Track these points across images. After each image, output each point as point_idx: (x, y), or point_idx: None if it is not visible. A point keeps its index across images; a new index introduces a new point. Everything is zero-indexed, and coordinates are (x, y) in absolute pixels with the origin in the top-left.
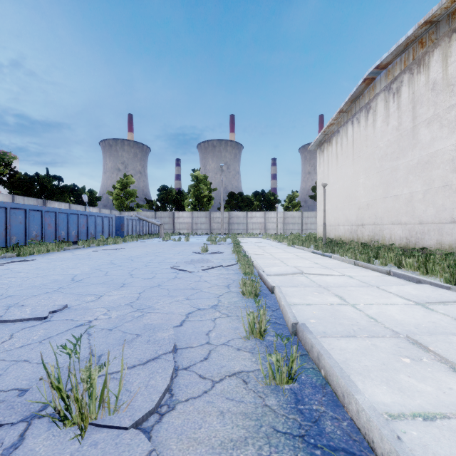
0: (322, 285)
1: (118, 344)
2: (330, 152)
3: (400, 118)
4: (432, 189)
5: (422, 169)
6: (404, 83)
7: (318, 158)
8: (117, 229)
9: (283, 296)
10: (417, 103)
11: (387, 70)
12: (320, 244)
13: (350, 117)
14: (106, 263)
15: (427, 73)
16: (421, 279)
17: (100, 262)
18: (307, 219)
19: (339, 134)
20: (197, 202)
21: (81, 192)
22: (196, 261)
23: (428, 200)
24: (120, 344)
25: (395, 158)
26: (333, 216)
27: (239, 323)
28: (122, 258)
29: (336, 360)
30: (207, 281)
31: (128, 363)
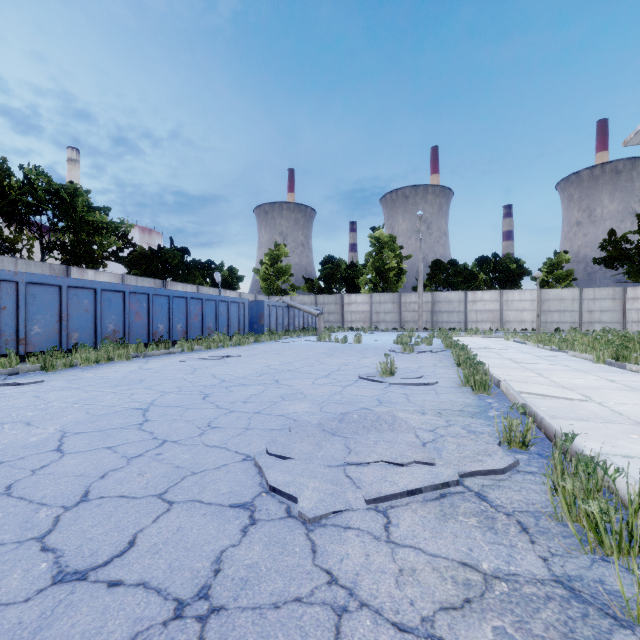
0: None
1: None
2: None
3: None
4: None
5: None
6: None
7: None
8: (254, 322)
9: None
10: None
11: None
12: None
13: None
14: (130, 408)
15: None
16: None
17: (130, 400)
18: (592, 302)
19: None
20: (379, 279)
21: (218, 270)
22: (355, 423)
23: None
24: None
25: None
26: None
27: None
28: (197, 386)
29: None
30: None
31: None
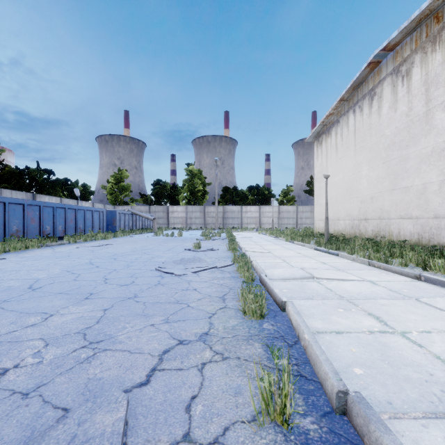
0: (343, 296)
1: (17, 443)
2: (329, 144)
3: (410, 103)
4: None
5: (438, 157)
6: (415, 63)
7: (316, 150)
8: (109, 224)
9: (303, 322)
10: (432, 85)
11: (395, 51)
12: (321, 239)
13: (352, 105)
14: (83, 263)
15: (444, 50)
16: None
17: (77, 262)
18: (302, 213)
19: (339, 124)
20: (192, 197)
21: (74, 186)
22: (186, 261)
23: None
24: (21, 443)
25: (404, 147)
26: (333, 210)
27: (242, 378)
28: (105, 256)
29: None
30: (197, 290)
31: None
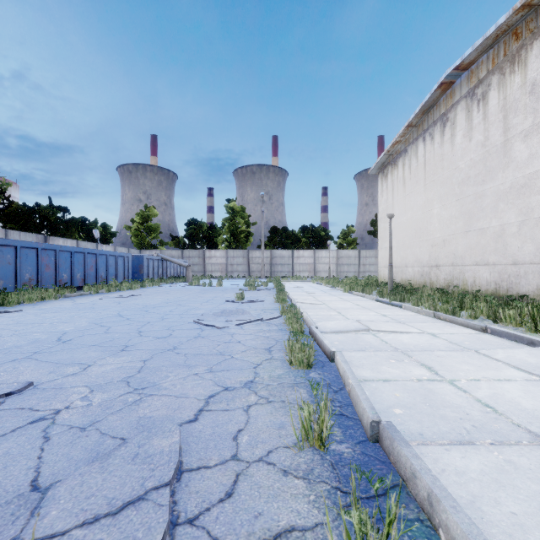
0: (398, 348)
1: (86, 460)
2: (395, 177)
3: (486, 131)
4: (531, 220)
5: (517, 194)
6: (492, 86)
7: (381, 184)
8: (135, 272)
9: (349, 369)
10: (510, 111)
11: (470, 71)
12: (385, 289)
13: (422, 132)
14: (111, 316)
15: (523, 71)
16: (535, 340)
17: (104, 314)
18: (365, 259)
19: (407, 154)
20: (233, 239)
21: (92, 226)
22: (228, 313)
23: (525, 234)
24: (90, 460)
25: (480, 182)
26: (400, 255)
27: (286, 416)
28: (135, 308)
29: (457, 500)
30: (241, 342)
31: (88, 511)
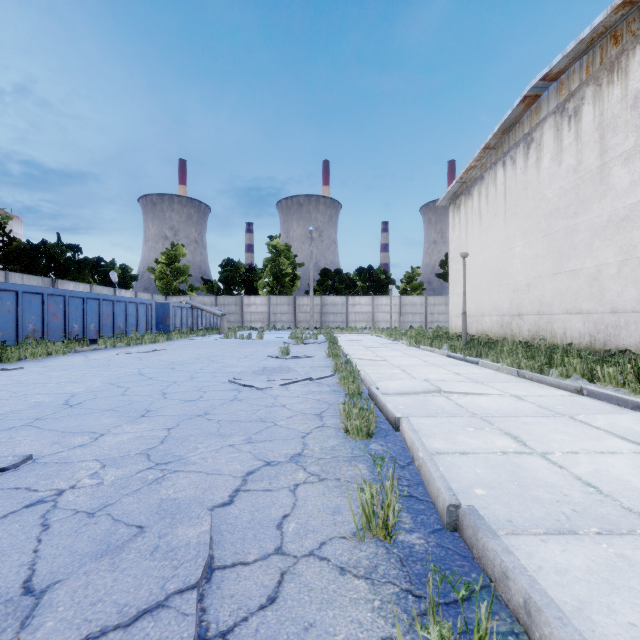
0: (477, 413)
1: (94, 555)
2: (469, 209)
3: (579, 154)
4: (633, 260)
5: (617, 229)
6: (586, 99)
7: (452, 218)
8: (160, 322)
9: (418, 440)
10: (608, 129)
11: (560, 82)
12: (457, 343)
13: (501, 155)
14: (130, 374)
15: (624, 82)
16: None
17: (122, 372)
18: (433, 307)
19: (483, 181)
20: (276, 283)
21: (109, 268)
22: (270, 371)
23: (626, 277)
24: (98, 555)
25: (571, 214)
26: (475, 302)
27: (342, 498)
28: (159, 365)
29: (560, 607)
30: (286, 406)
31: (93, 622)
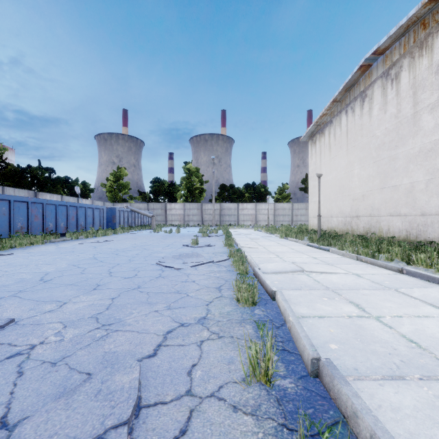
0: (329, 287)
1: (54, 396)
2: (322, 143)
3: (399, 105)
4: (437, 179)
5: (425, 157)
6: (404, 67)
7: (310, 149)
8: (109, 221)
9: (289, 307)
10: (419, 88)
11: (385, 55)
12: (314, 236)
13: (344, 106)
14: (87, 258)
15: (430, 55)
16: None
17: (82, 257)
18: (297, 210)
19: (332, 124)
20: (189, 194)
21: (74, 184)
22: (185, 256)
23: (432, 190)
24: (57, 396)
25: (393, 147)
26: (326, 207)
27: (235, 351)
28: (107, 251)
29: (396, 438)
30: (195, 282)
31: None
